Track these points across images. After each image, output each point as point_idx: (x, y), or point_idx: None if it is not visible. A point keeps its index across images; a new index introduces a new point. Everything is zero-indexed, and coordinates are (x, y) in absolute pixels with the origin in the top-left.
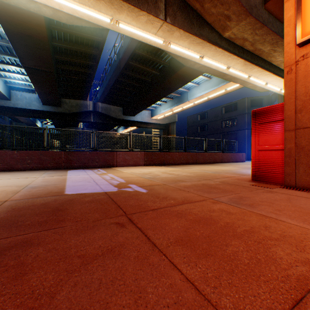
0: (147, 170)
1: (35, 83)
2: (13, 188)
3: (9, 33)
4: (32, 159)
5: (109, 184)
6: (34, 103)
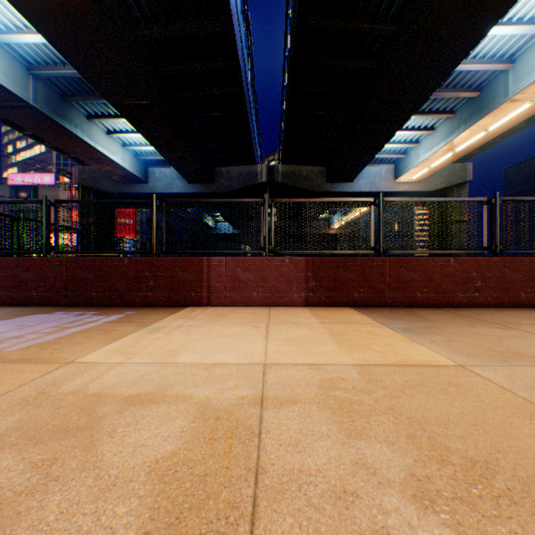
0: (232, 344)
1: (151, 140)
2: None
3: (36, 24)
4: None
5: None
6: (176, 183)
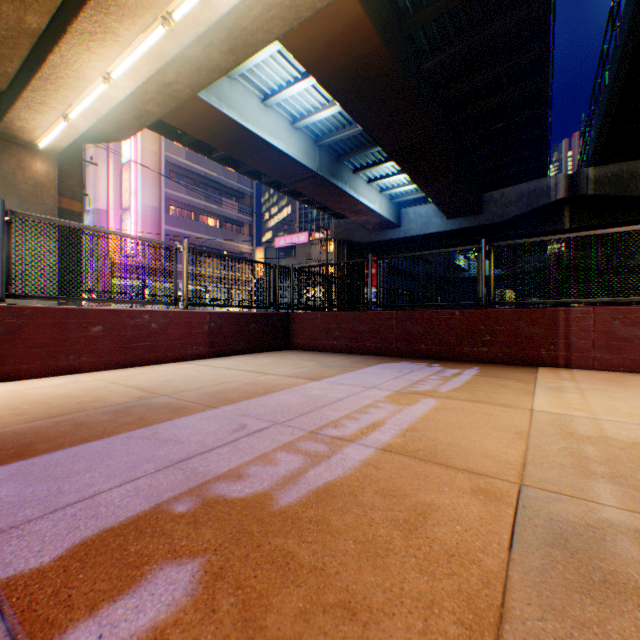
0: None
1: (415, 179)
2: (117, 399)
3: (340, 100)
4: (340, 329)
5: (193, 482)
6: (432, 222)
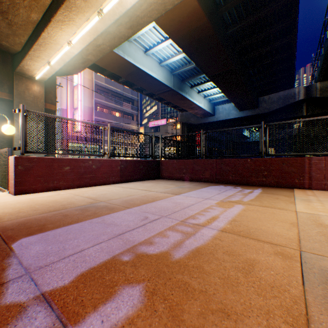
0: None
1: (223, 90)
2: (80, 203)
3: (185, 50)
4: (186, 169)
5: (128, 245)
6: (231, 112)
